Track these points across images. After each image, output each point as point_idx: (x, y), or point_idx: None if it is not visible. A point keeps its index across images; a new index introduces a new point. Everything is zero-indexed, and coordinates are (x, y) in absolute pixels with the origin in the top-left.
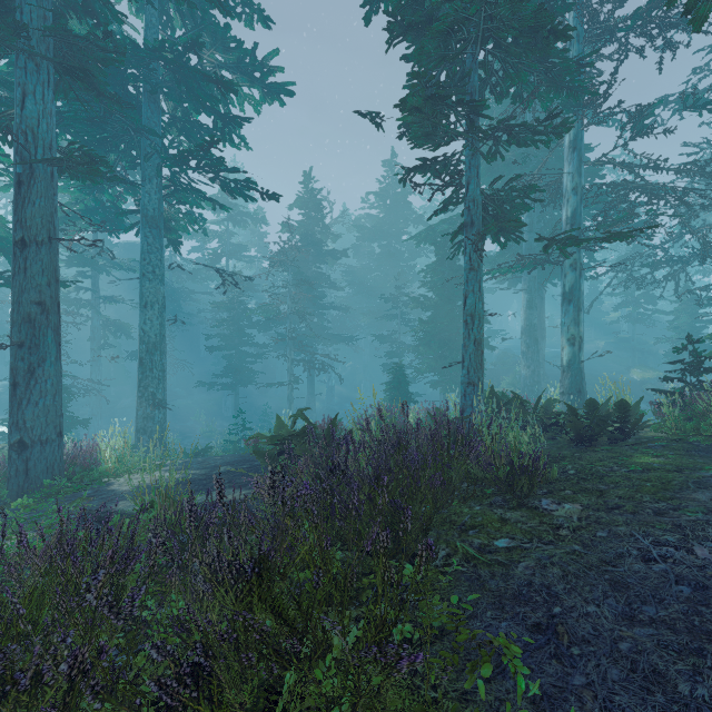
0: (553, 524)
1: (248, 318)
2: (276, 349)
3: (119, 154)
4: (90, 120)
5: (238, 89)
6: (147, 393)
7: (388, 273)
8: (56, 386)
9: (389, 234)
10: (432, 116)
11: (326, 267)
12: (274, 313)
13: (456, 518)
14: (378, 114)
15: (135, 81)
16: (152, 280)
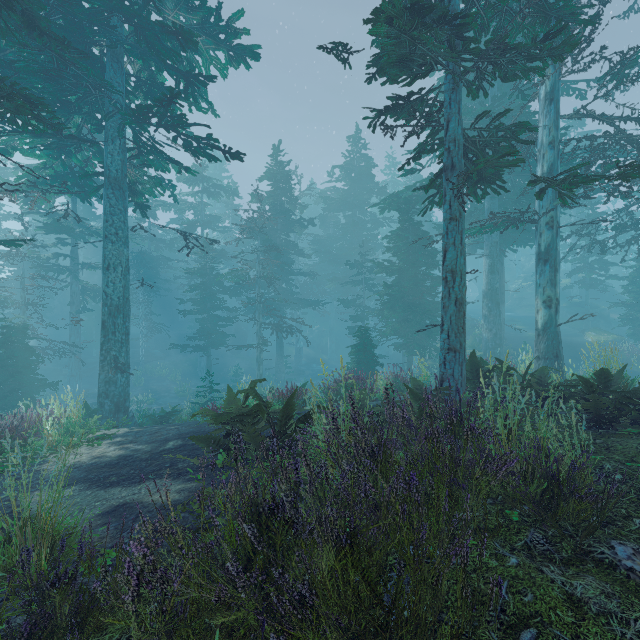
0: None
1: (219, 284)
2: (247, 313)
3: (84, 116)
4: (44, 73)
5: (204, 52)
6: (109, 356)
7: (353, 241)
8: None
9: (354, 204)
10: (411, 28)
11: (294, 236)
12: (243, 278)
13: (483, 587)
14: (345, 46)
15: (93, 35)
16: (115, 242)
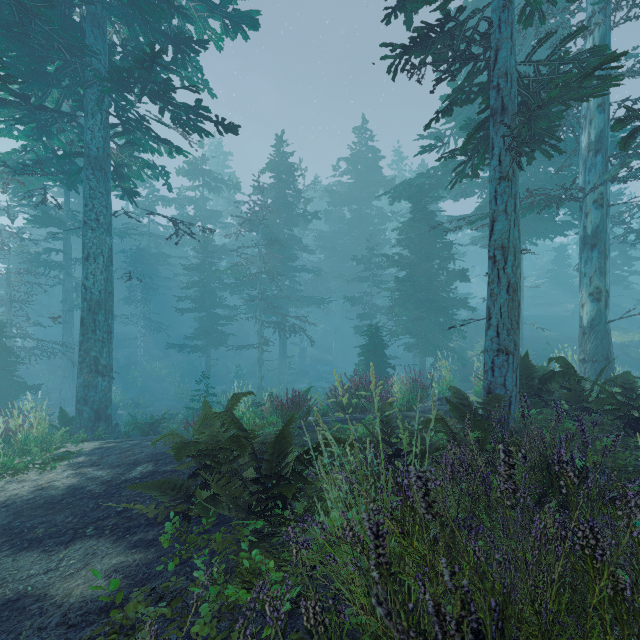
0: None
1: (219, 280)
2: (249, 312)
3: (64, 90)
4: (7, 29)
5: (197, 20)
6: (88, 357)
7: (359, 237)
8: None
9: (360, 198)
10: None
11: (298, 232)
12: (243, 273)
13: None
14: None
15: None
16: (96, 229)
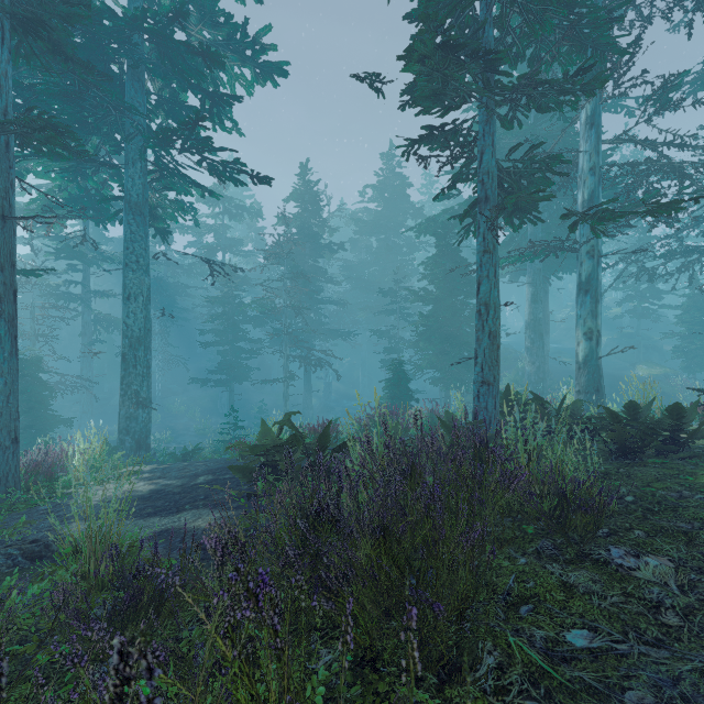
0: (646, 599)
1: (243, 313)
2: (272, 345)
3: (102, 137)
4: (65, 95)
5: (229, 69)
6: (130, 391)
7: (387, 267)
8: (10, 385)
9: (388, 227)
10: (443, 66)
11: (323, 262)
12: (269, 307)
13: (495, 580)
14: (379, 76)
15: (114, 55)
16: (136, 271)
